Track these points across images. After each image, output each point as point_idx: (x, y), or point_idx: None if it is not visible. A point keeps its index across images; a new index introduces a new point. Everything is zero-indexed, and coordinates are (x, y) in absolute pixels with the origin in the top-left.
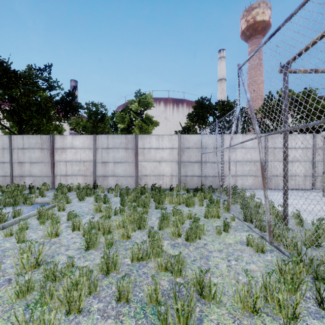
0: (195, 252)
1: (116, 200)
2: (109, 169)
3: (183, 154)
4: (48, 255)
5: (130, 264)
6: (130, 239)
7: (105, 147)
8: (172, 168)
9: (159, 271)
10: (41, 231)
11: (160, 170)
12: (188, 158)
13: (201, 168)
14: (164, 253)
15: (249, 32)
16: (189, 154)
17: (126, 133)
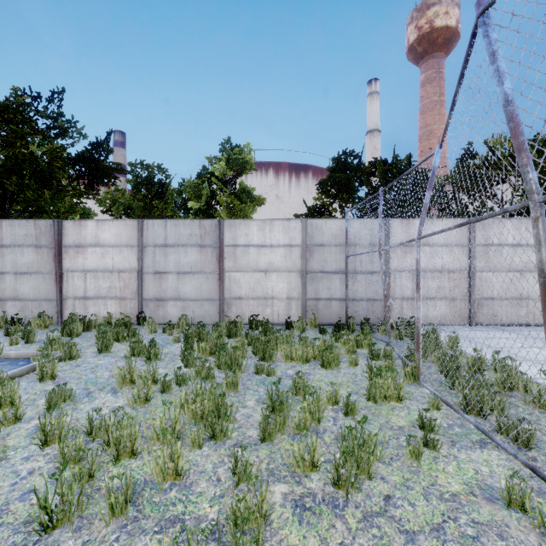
0: (366, 536)
1: (176, 351)
2: (168, 286)
3: (311, 256)
4: None
5: None
6: (184, 477)
7: (160, 243)
8: (290, 285)
9: None
10: None
11: (266, 288)
12: (321, 264)
13: (347, 285)
14: None
15: (421, 47)
16: (323, 256)
17: (204, 218)
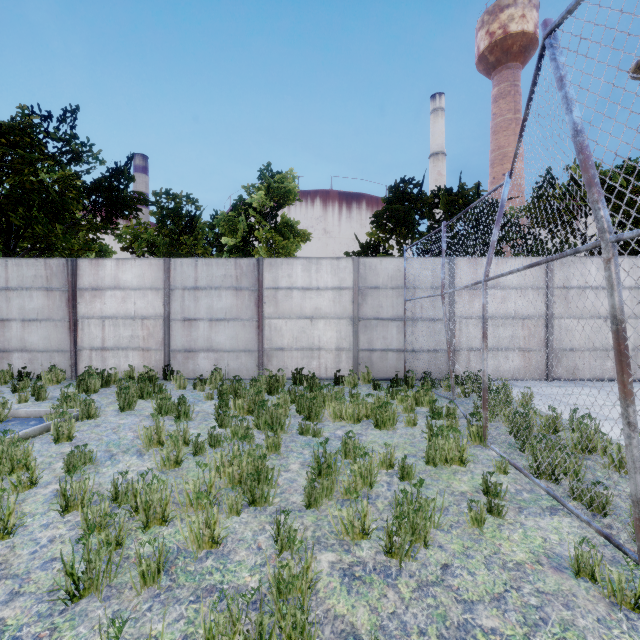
0: (420, 605)
1: (208, 410)
2: (199, 335)
3: (364, 301)
4: None
5: None
6: (221, 545)
7: (190, 286)
8: (339, 333)
9: None
10: None
11: (312, 337)
12: (376, 310)
13: (405, 333)
14: None
15: (493, 56)
16: (378, 301)
17: (240, 256)
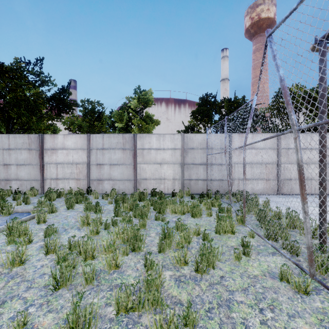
0: (210, 292)
1: (110, 209)
2: (104, 172)
3: (187, 155)
4: None
5: (114, 318)
6: (120, 268)
7: (100, 147)
8: (174, 171)
9: None
10: (5, 255)
11: (161, 173)
12: (192, 159)
13: (207, 171)
14: (165, 308)
15: (253, 29)
16: (193, 155)
17: (124, 132)
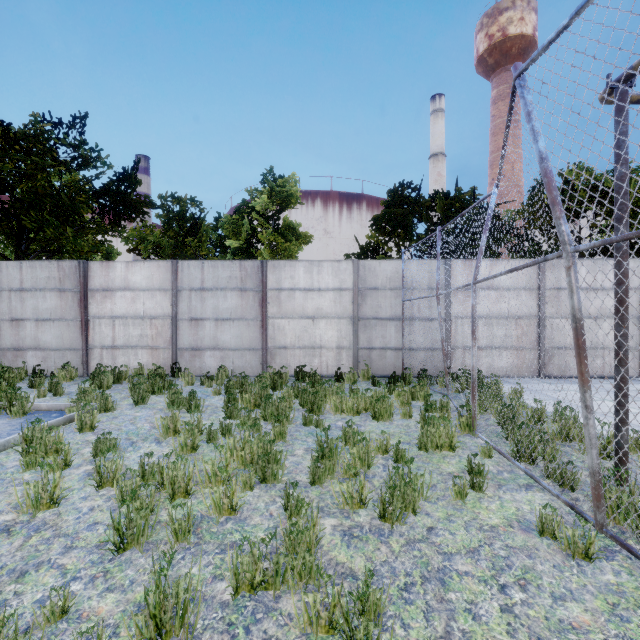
0: (408, 556)
1: (217, 404)
2: (205, 334)
3: (364, 301)
4: (11, 569)
5: (229, 602)
6: (239, 513)
7: (197, 287)
8: (340, 333)
9: (310, 631)
10: (21, 489)
11: (314, 336)
12: (375, 310)
13: (403, 333)
14: (325, 580)
15: (492, 58)
16: (377, 301)
17: (244, 258)
